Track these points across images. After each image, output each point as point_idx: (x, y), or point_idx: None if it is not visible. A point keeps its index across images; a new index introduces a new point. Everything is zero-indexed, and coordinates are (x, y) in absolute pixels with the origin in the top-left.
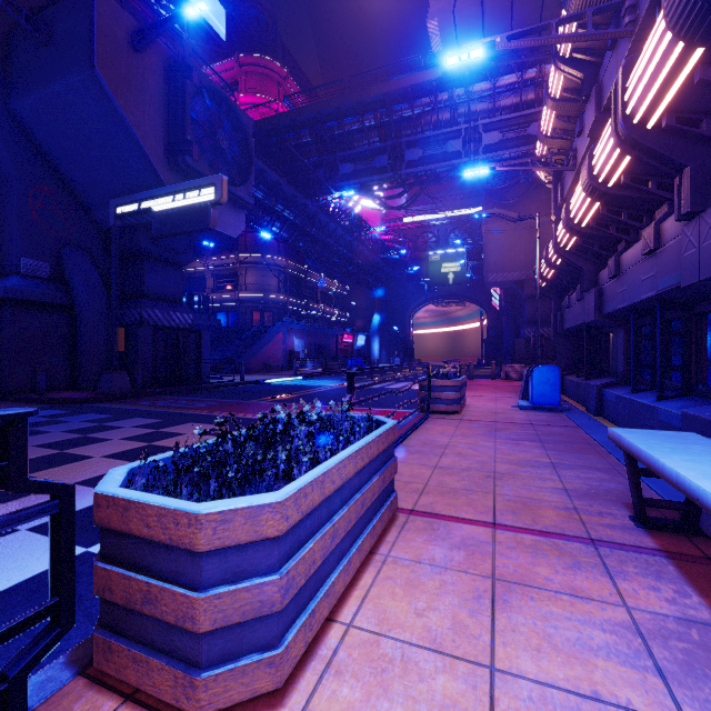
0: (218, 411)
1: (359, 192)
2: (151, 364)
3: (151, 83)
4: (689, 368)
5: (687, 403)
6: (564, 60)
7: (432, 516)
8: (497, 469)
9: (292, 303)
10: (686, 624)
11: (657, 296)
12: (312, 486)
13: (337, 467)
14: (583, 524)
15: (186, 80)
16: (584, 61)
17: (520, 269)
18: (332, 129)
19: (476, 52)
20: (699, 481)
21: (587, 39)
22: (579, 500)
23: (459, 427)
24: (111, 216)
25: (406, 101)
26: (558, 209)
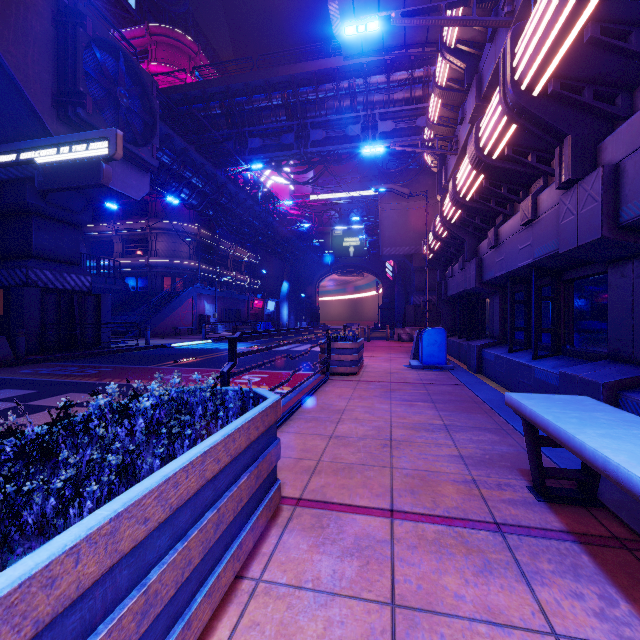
0: (109, 378)
1: (267, 166)
2: (39, 329)
3: (36, 25)
4: (558, 330)
5: (559, 362)
6: (450, 50)
7: (322, 505)
8: (393, 435)
9: (204, 270)
10: None
11: (533, 263)
12: (77, 552)
13: (155, 492)
14: (485, 502)
15: (77, 27)
16: (467, 53)
17: (410, 244)
18: (241, 104)
19: (372, 25)
20: (639, 471)
21: (471, 24)
22: (476, 469)
23: (357, 388)
24: None
25: (311, 85)
26: (442, 190)
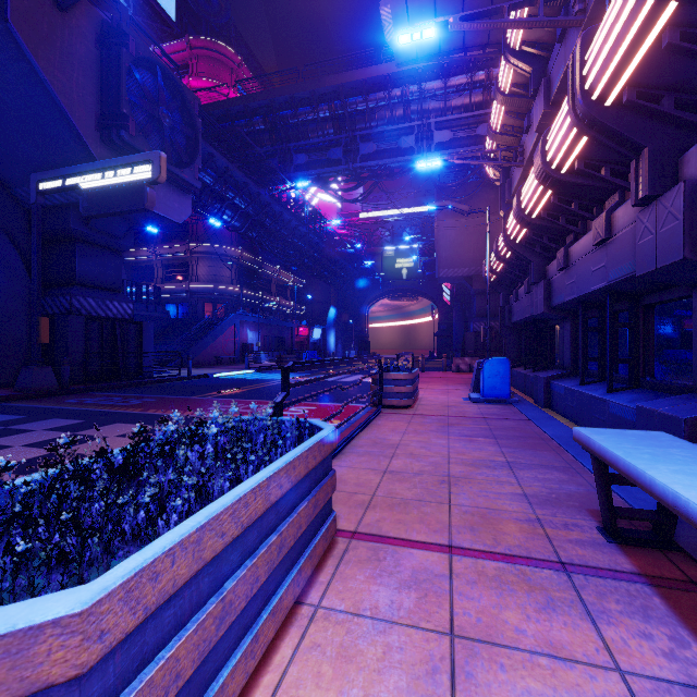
0: (153, 409)
1: (314, 184)
2: (83, 358)
3: (80, 48)
4: (637, 360)
5: (637, 396)
6: (514, 53)
7: (378, 539)
8: (451, 472)
9: (246, 295)
10: (696, 696)
11: (607, 287)
12: (173, 554)
13: (230, 509)
14: (550, 542)
15: (121, 48)
16: (533, 55)
17: (469, 265)
18: (286, 118)
19: (428, 32)
20: None
21: (538, 26)
22: (541, 508)
23: (411, 422)
24: (32, 192)
25: (360, 95)
26: (506, 205)
